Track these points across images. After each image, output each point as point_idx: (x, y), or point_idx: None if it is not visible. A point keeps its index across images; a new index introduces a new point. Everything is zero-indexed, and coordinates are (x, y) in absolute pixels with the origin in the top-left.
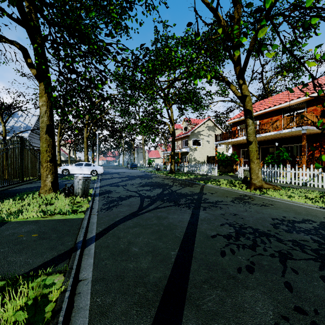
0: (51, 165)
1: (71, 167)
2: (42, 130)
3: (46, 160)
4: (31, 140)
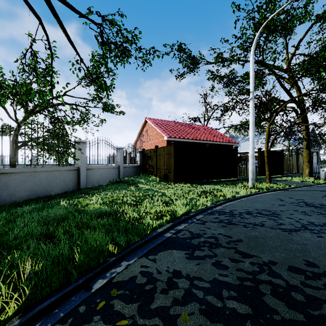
0: (308, 163)
1: None
2: (304, 147)
3: (306, 161)
4: None
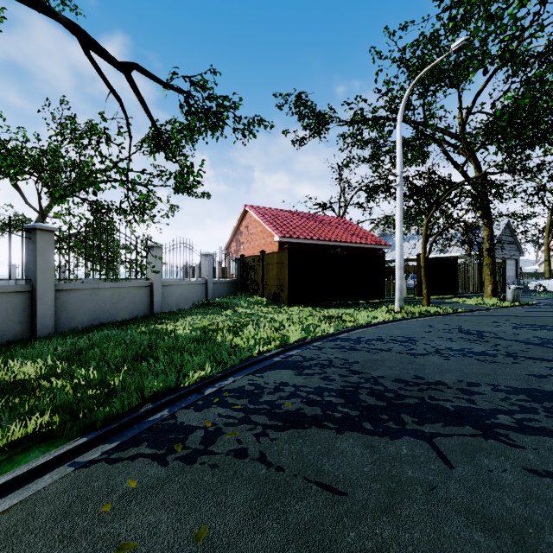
0: (490, 278)
1: (548, 283)
2: (485, 253)
3: (487, 274)
4: (496, 252)
